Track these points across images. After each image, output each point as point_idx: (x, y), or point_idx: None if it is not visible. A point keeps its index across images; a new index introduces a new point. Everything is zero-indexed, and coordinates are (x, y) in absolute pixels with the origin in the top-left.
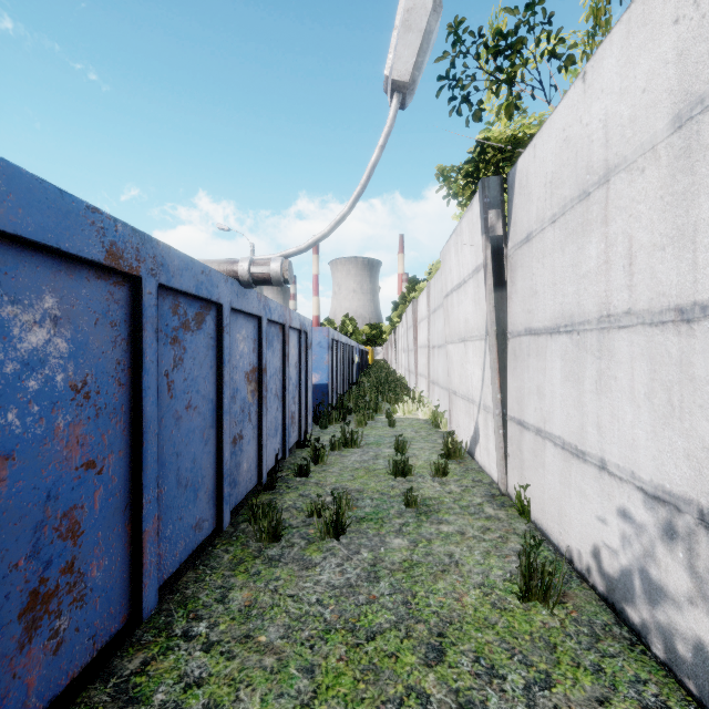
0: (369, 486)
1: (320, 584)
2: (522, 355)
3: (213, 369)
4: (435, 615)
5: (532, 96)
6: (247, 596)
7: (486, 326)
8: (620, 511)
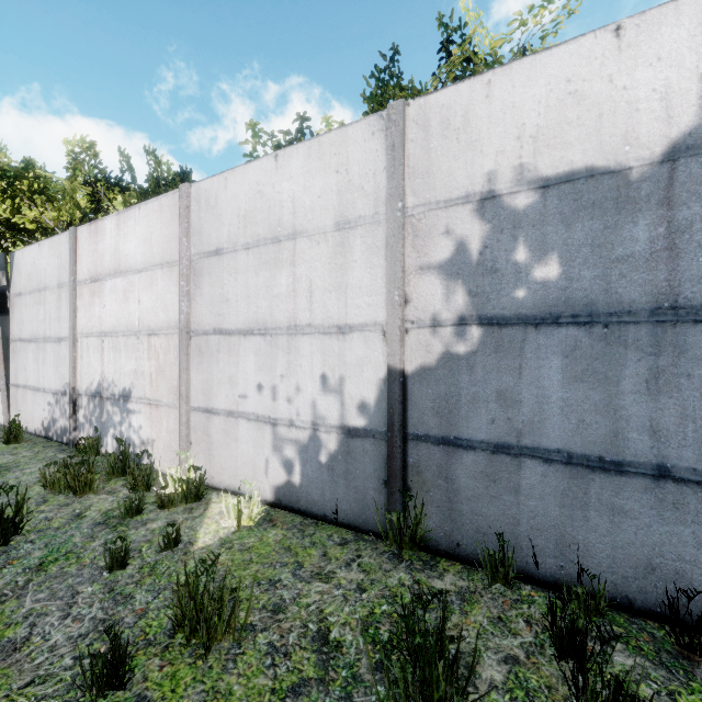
0: None
1: None
2: (18, 351)
3: None
4: None
5: (30, 209)
6: None
7: None
8: (49, 403)
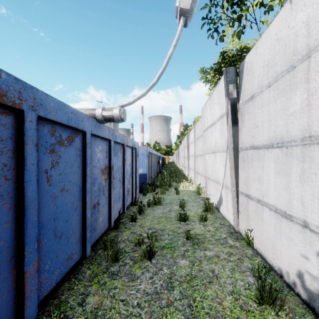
0: (167, 227)
1: (140, 291)
2: (248, 159)
3: (80, 168)
4: (208, 315)
5: (250, 27)
6: (97, 301)
7: (227, 145)
8: None
